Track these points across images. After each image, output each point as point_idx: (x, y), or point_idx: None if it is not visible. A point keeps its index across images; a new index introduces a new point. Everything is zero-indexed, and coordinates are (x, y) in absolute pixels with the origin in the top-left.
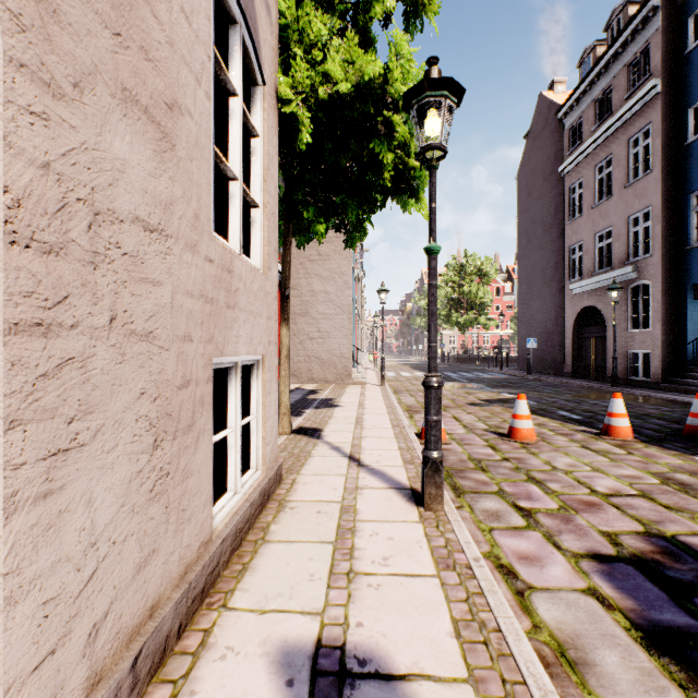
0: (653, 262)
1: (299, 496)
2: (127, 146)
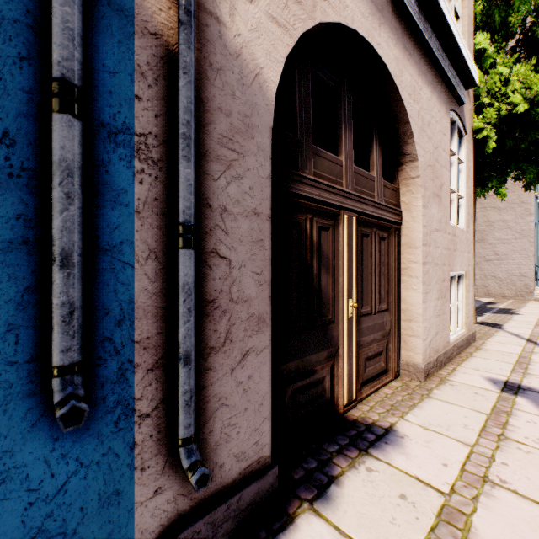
0: None
1: (488, 348)
2: (433, 209)
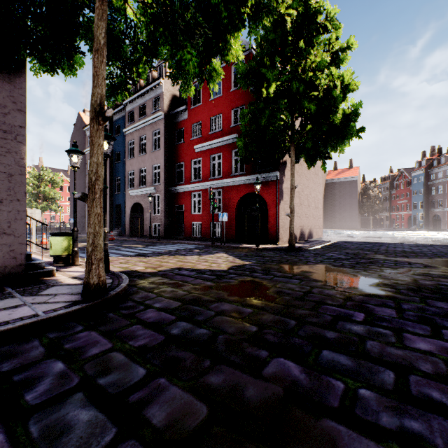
0: (108, 196)
1: None
2: None
